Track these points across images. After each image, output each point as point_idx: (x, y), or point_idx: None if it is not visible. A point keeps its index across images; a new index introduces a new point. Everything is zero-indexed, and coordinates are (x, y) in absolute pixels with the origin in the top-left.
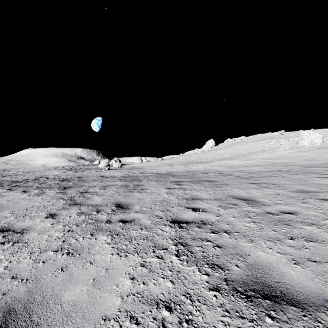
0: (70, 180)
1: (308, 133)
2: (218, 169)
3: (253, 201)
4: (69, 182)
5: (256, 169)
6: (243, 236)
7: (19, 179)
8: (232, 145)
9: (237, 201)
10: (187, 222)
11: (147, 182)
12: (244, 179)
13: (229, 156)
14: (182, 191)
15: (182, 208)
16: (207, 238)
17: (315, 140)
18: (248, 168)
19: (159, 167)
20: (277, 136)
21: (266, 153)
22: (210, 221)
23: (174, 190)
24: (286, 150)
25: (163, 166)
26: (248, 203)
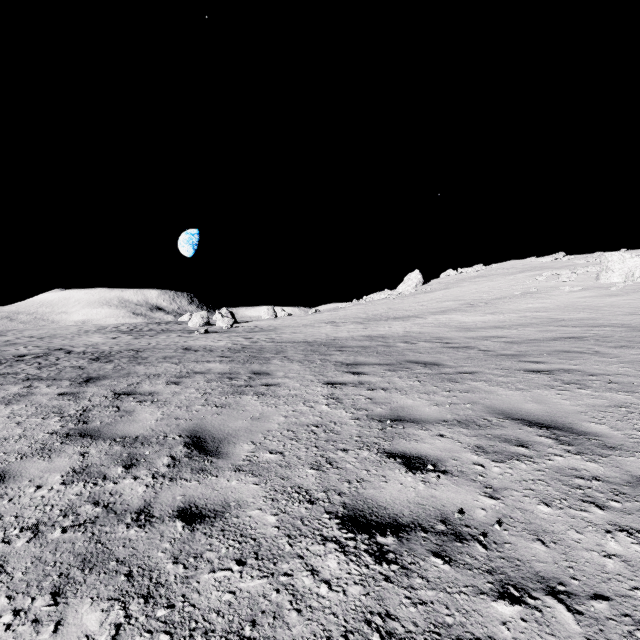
0: (114, 358)
1: (621, 257)
2: (437, 334)
3: (571, 432)
4: (107, 364)
5: (523, 333)
6: (636, 624)
7: (8, 354)
8: (459, 283)
9: (524, 431)
10: (396, 524)
11: (281, 366)
12: (507, 358)
13: (454, 305)
14: (365, 393)
15: (373, 457)
16: (497, 639)
17: (636, 271)
18: (505, 332)
19: (310, 327)
20: (550, 263)
21: (533, 299)
22: (475, 523)
23: (345, 389)
24: (576, 292)
25: (318, 326)
26: (559, 438)
